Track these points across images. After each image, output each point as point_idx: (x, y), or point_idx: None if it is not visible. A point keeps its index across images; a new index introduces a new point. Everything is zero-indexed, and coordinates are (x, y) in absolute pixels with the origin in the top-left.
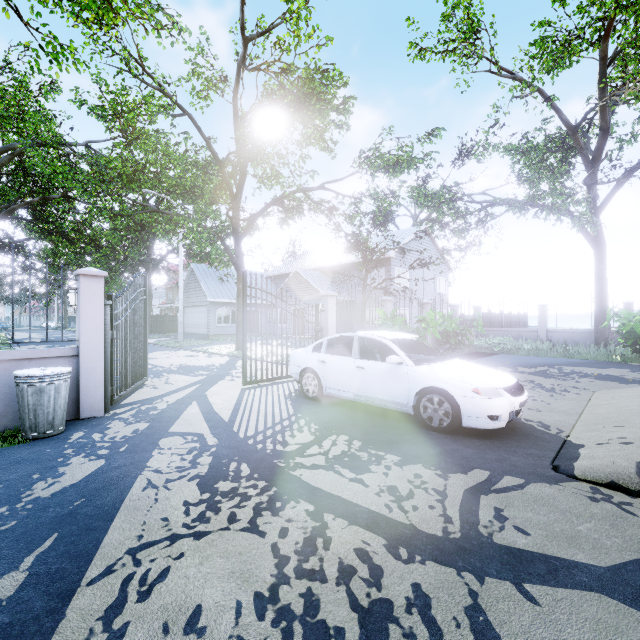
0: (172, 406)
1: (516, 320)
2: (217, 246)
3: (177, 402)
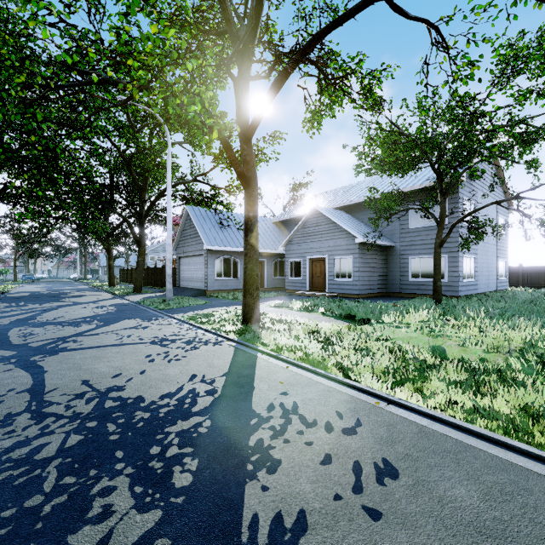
0: None
1: None
2: (201, 64)
3: None
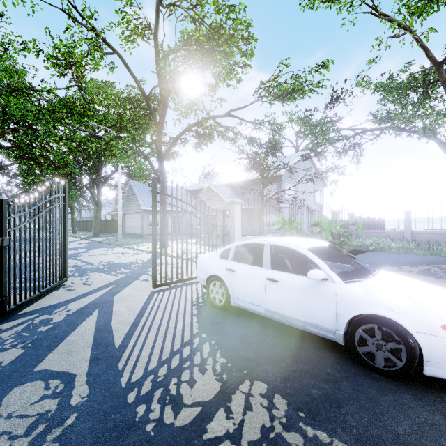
0: (69, 318)
1: (378, 223)
2: (139, 161)
3: (78, 311)
